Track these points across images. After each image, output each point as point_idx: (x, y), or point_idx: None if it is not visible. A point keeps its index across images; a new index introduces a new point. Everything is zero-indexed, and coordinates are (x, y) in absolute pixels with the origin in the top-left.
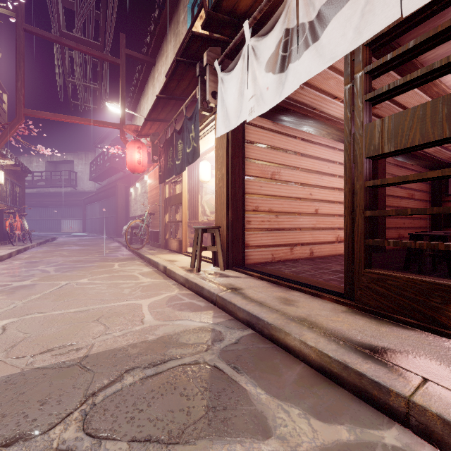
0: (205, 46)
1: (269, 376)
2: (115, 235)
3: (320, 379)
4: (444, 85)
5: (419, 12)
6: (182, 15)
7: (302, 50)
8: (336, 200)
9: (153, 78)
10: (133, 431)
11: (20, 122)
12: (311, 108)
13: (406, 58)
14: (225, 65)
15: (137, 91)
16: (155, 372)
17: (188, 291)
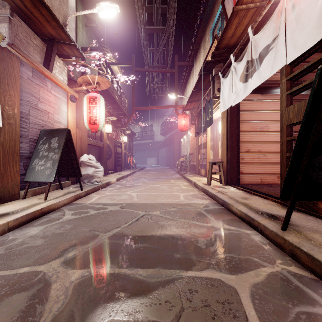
0: (214, 64)
1: (219, 216)
2: (173, 166)
3: (239, 220)
4: None
5: (309, 50)
6: (207, 38)
7: (253, 72)
8: None
9: (193, 73)
10: (172, 216)
11: (133, 114)
12: None
13: (307, 71)
14: (225, 71)
15: (184, 82)
16: (180, 209)
17: (202, 193)
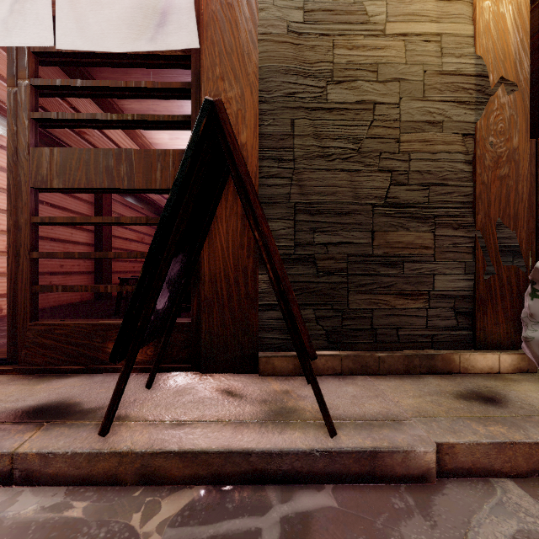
0: None
1: None
2: None
3: None
4: (150, 141)
5: (87, 55)
6: None
7: None
8: (47, 236)
9: None
10: None
11: None
12: None
13: (79, 95)
14: None
15: None
16: None
17: None
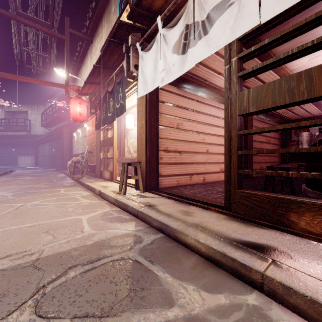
0: (129, 31)
1: (174, 265)
2: (61, 168)
3: (208, 265)
4: (287, 69)
5: (271, 21)
6: (113, 8)
7: (197, 40)
8: (220, 143)
9: (91, 52)
10: (75, 311)
11: None
12: (203, 80)
13: (263, 50)
14: (144, 46)
15: (78, 61)
16: (91, 267)
17: (117, 208)
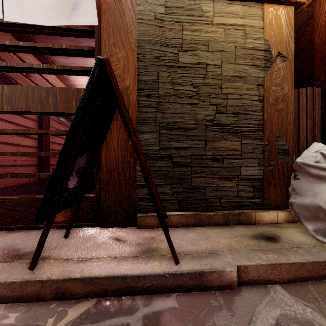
0: None
1: None
2: None
3: None
4: (73, 83)
5: (27, 26)
6: None
7: None
8: (5, 141)
9: None
10: None
11: None
12: None
13: (21, 51)
14: None
15: None
16: None
17: None
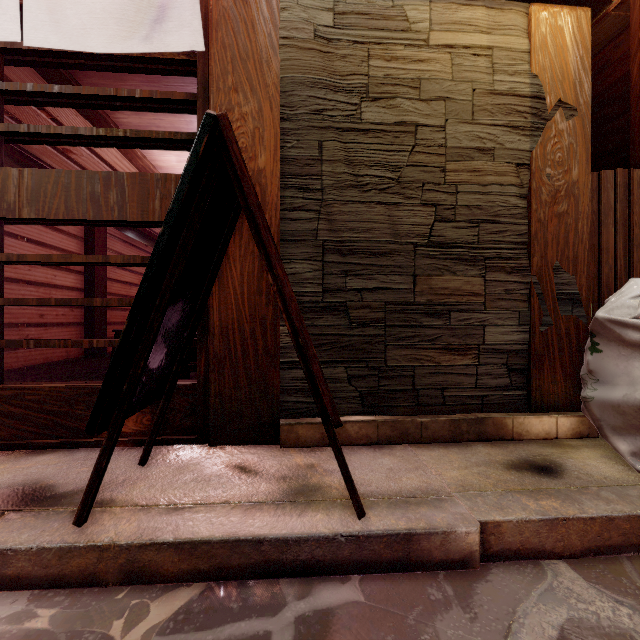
0: None
1: None
2: None
3: None
4: (154, 164)
5: (67, 55)
6: None
7: None
8: (22, 278)
9: None
10: None
11: None
12: None
13: (56, 104)
14: None
15: None
16: None
17: None
